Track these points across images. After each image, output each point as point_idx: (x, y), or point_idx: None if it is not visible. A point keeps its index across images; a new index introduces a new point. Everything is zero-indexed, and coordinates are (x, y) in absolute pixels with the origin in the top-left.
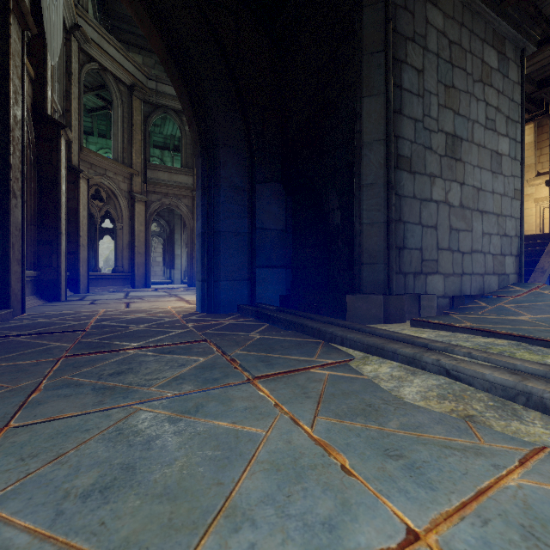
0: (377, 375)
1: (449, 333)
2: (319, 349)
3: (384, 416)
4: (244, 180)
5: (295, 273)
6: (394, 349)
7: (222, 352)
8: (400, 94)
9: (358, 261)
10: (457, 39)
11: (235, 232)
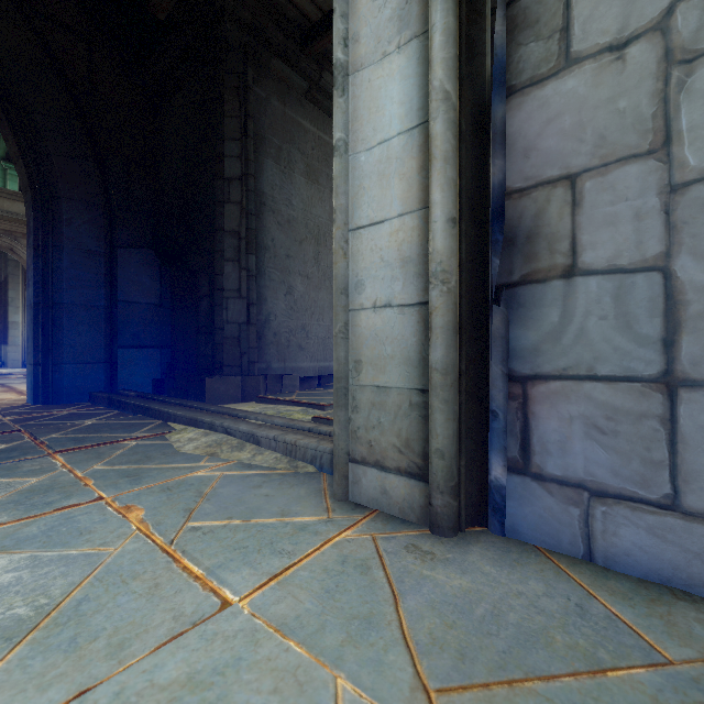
0: (180, 439)
1: (275, 405)
2: (148, 427)
3: (152, 461)
4: (100, 243)
5: (172, 354)
6: (202, 419)
7: (34, 439)
8: (263, 188)
9: (221, 344)
10: (325, 143)
11: (86, 305)
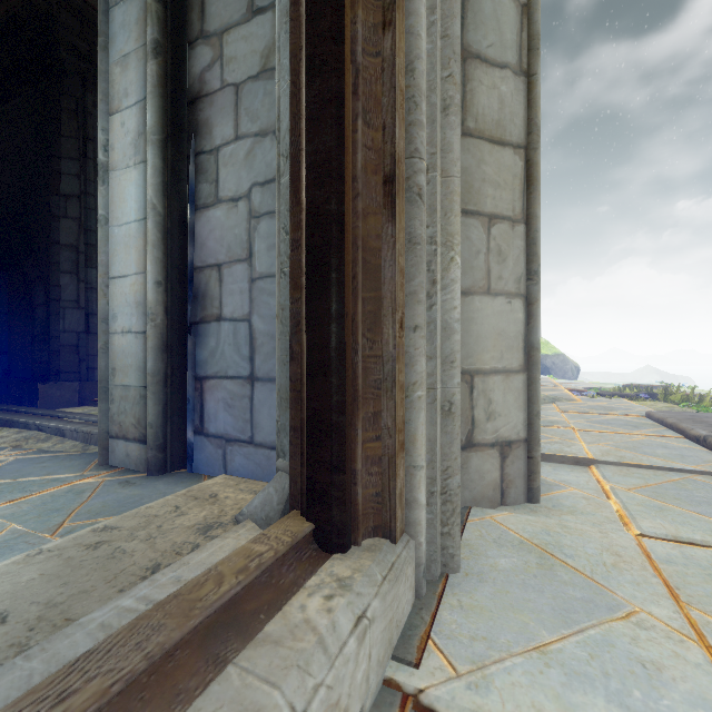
0: None
1: None
2: None
3: None
4: None
5: (9, 361)
6: (18, 420)
7: None
8: None
9: (57, 351)
10: None
11: None
